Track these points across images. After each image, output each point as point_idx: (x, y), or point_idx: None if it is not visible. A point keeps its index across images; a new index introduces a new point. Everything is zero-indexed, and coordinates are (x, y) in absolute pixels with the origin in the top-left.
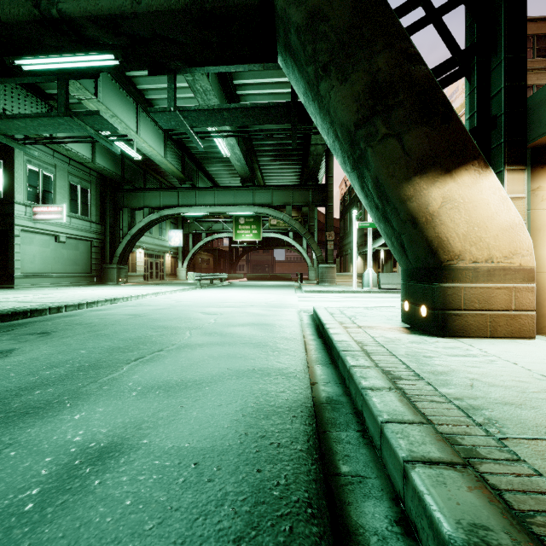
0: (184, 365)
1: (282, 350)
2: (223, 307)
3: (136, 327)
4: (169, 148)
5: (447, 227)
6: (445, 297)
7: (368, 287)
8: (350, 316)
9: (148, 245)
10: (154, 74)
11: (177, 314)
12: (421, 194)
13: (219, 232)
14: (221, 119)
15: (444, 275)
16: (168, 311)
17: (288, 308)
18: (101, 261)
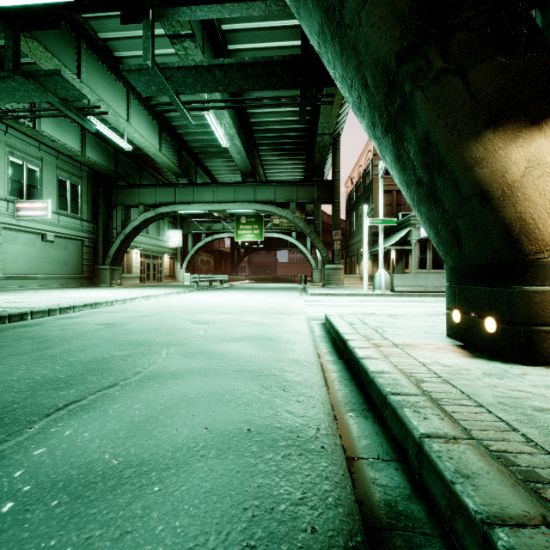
0: (136, 419)
1: (293, 384)
2: (218, 314)
3: (100, 342)
4: (164, 140)
5: (534, 203)
6: (531, 306)
7: (380, 289)
8: (375, 327)
9: (144, 245)
10: (128, 23)
11: (161, 323)
12: (494, 155)
13: (220, 232)
14: (213, 81)
15: (530, 275)
16: (151, 319)
17: (295, 315)
18: (93, 262)
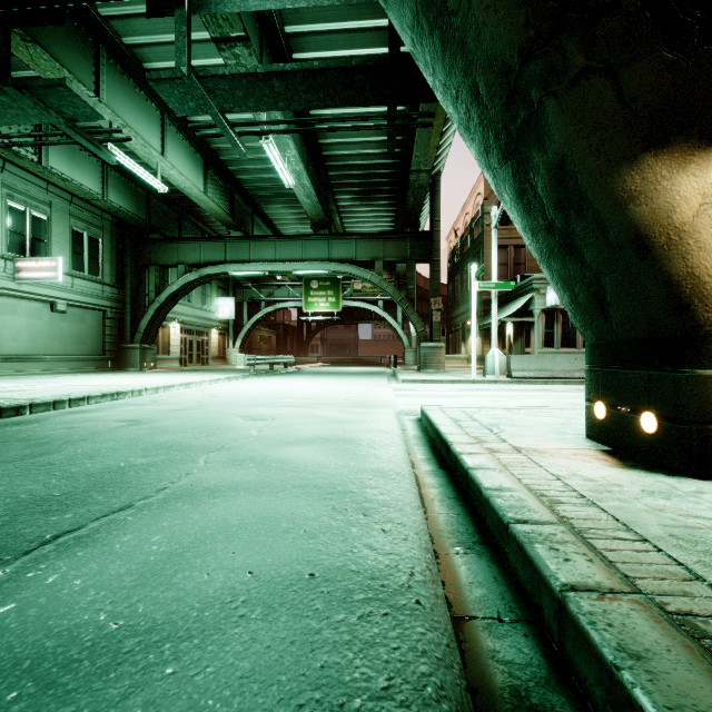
0: (152, 559)
1: (377, 506)
2: (278, 406)
3: (116, 445)
4: (211, 179)
5: (711, 254)
6: (708, 397)
7: (492, 374)
8: (488, 424)
9: (185, 317)
10: (156, 15)
11: (202, 419)
12: (656, 188)
13: (284, 300)
14: (270, 94)
15: (706, 353)
16: (189, 414)
17: (381, 408)
18: (118, 339)
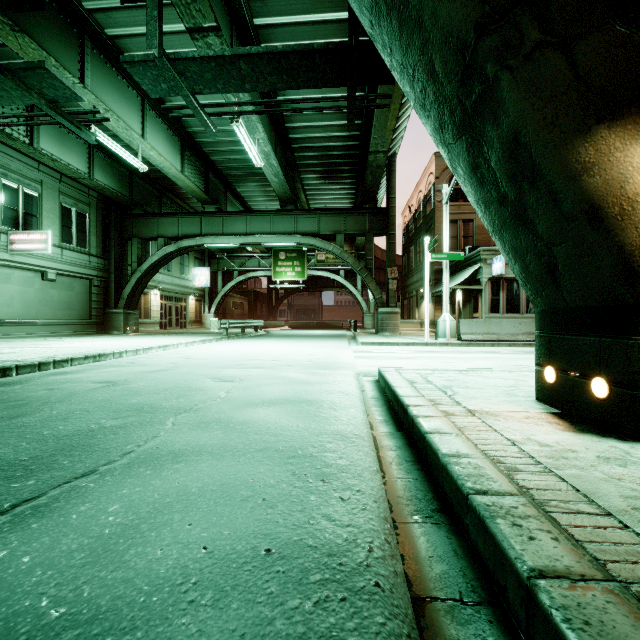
0: (106, 532)
1: (336, 471)
2: (247, 368)
3: (90, 407)
4: (187, 160)
5: None
6: None
7: (444, 337)
8: (442, 386)
9: (165, 285)
10: (130, 2)
11: (175, 380)
12: (610, 159)
13: (255, 270)
14: (237, 76)
15: None
16: (163, 376)
17: (342, 369)
18: (103, 305)
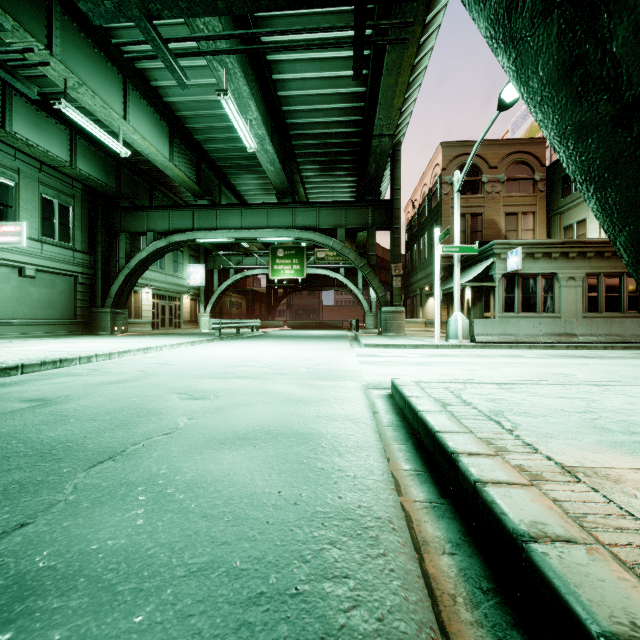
0: None
1: None
2: (229, 378)
3: None
4: (177, 147)
5: None
6: None
7: (455, 339)
8: (489, 412)
9: (158, 283)
10: None
11: (129, 397)
12: None
13: (252, 268)
14: None
15: None
16: (120, 389)
17: (345, 380)
18: (89, 303)
